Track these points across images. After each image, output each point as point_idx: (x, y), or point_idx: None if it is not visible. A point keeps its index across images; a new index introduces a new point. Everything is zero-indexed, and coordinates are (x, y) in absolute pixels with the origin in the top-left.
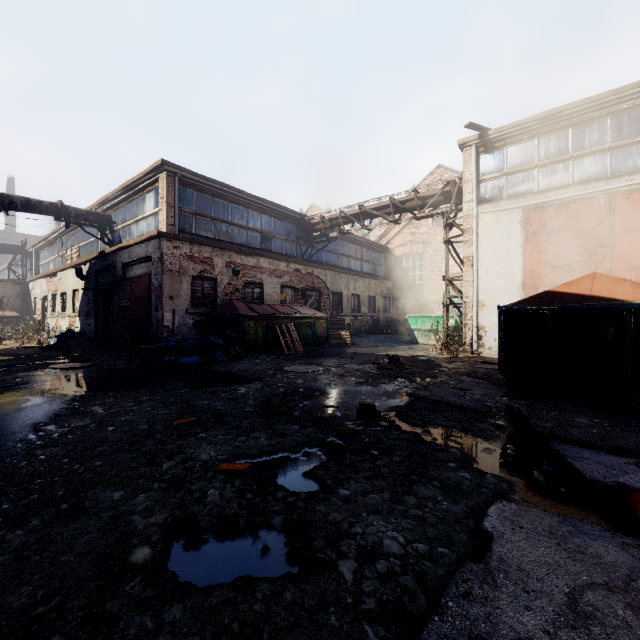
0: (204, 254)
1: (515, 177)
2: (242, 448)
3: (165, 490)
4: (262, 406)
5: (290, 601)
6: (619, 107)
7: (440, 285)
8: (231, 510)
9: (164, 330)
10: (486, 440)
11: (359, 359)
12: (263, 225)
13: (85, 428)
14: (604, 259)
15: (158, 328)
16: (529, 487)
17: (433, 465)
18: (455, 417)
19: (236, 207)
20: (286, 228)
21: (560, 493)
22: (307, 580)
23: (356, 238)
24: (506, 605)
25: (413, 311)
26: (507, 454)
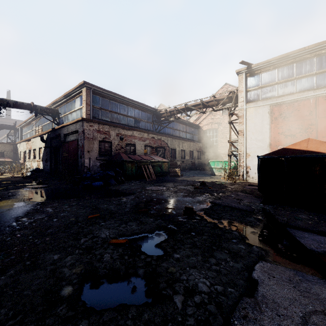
0: (105, 129)
1: (266, 89)
2: (123, 231)
3: (82, 254)
4: (134, 208)
5: (147, 319)
6: (320, 52)
7: (226, 145)
8: (116, 265)
9: (85, 168)
10: (252, 227)
11: (185, 183)
12: (135, 114)
13: (42, 219)
14: (312, 131)
15: (82, 167)
16: (276, 253)
17: (224, 241)
18: (235, 214)
19: (121, 105)
20: (147, 116)
21: (293, 257)
22: (156, 307)
23: (183, 121)
24: (267, 323)
25: (212, 158)
26: (263, 235)
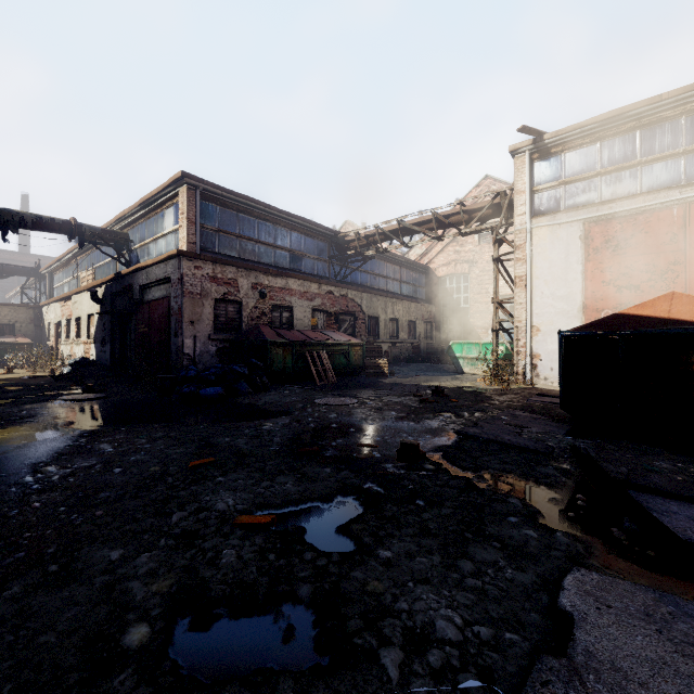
0: (228, 275)
1: (574, 186)
2: (265, 496)
3: (173, 548)
4: (290, 445)
5: None
6: None
7: (487, 308)
8: (249, 576)
9: (184, 358)
10: (551, 488)
11: (398, 390)
12: (292, 243)
13: (89, 469)
14: (678, 278)
15: (178, 356)
16: (609, 549)
17: (490, 519)
18: (512, 459)
19: (263, 223)
20: (318, 246)
21: (648, 557)
22: (341, 676)
23: (394, 257)
24: None
25: (457, 337)
26: (577, 506)
